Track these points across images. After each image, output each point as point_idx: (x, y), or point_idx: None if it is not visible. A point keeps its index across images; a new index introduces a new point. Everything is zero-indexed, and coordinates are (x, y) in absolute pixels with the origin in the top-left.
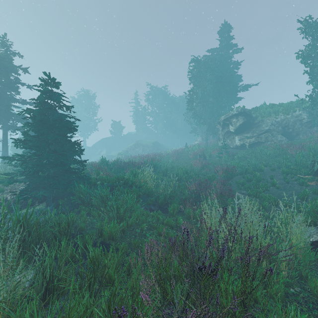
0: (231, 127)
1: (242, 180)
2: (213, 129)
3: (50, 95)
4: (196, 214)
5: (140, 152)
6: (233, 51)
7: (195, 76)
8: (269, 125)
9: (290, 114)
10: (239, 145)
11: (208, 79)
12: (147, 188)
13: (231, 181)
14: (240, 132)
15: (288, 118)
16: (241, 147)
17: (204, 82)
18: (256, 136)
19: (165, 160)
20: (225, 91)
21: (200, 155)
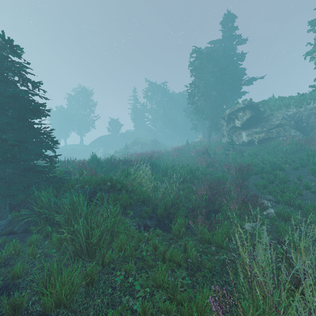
0: (237, 122)
1: (262, 182)
2: (216, 125)
3: (4, 63)
4: (216, 238)
5: (138, 150)
6: (237, 42)
7: (197, 68)
8: (280, 119)
9: (303, 107)
10: (246, 142)
11: (211, 71)
12: (142, 192)
13: (246, 182)
14: (247, 127)
15: (302, 111)
16: (249, 143)
17: (207, 75)
18: (266, 131)
19: (165, 158)
20: (229, 84)
21: (203, 153)
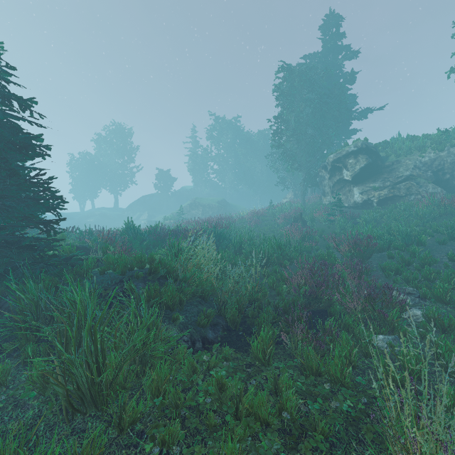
0: (346, 173)
1: (393, 263)
2: (314, 179)
3: None
4: (331, 368)
5: (198, 215)
6: (345, 56)
7: (285, 94)
8: (411, 169)
9: (445, 150)
10: (360, 202)
11: (306, 98)
12: (201, 281)
13: (366, 263)
14: (362, 181)
15: (443, 156)
16: (364, 205)
17: (300, 104)
18: (390, 186)
19: (238, 227)
20: (333, 117)
21: (296, 219)
